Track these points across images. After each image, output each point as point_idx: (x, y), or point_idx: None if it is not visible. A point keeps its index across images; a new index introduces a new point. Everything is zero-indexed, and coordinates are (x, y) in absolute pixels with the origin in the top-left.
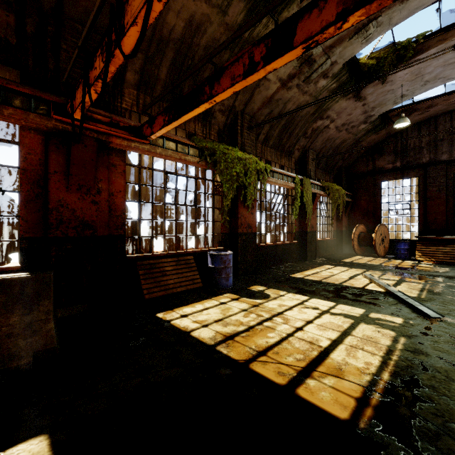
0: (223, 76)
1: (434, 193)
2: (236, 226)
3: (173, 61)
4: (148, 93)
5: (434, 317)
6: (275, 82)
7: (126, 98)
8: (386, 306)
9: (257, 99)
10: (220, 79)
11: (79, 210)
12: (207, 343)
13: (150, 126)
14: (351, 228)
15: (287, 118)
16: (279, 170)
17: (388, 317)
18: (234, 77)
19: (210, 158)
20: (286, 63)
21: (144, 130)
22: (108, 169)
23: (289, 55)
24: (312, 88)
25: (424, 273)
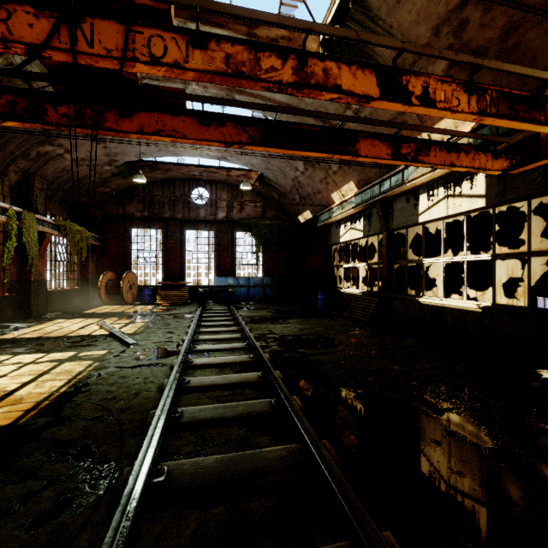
0: None
1: (173, 245)
2: None
3: None
4: None
5: (133, 343)
6: None
7: None
8: (101, 344)
9: None
10: None
11: None
12: None
13: None
14: (100, 275)
15: None
16: None
17: (96, 352)
18: None
19: None
20: None
21: None
22: None
23: None
24: None
25: (155, 314)
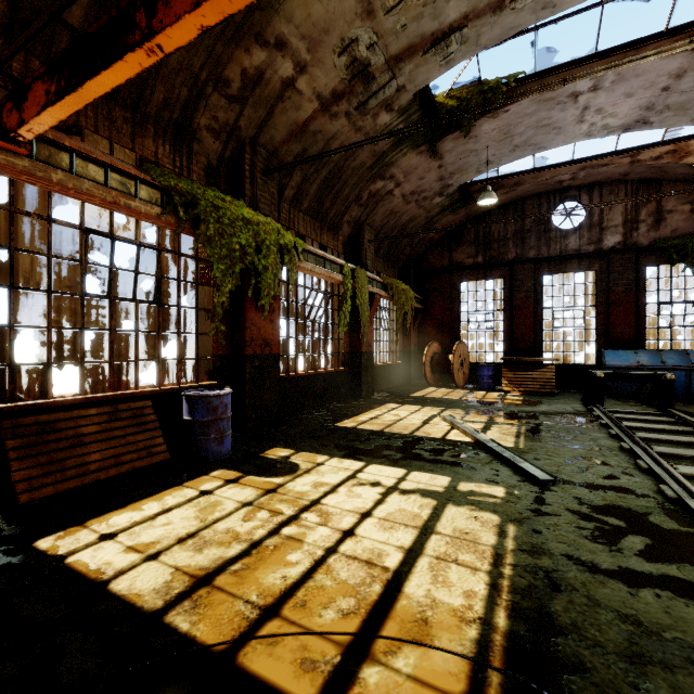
0: None
1: (521, 300)
2: (242, 343)
3: None
4: (35, 52)
5: (543, 480)
6: (311, 98)
7: None
8: (478, 466)
9: (279, 122)
10: None
11: None
12: (145, 606)
13: (17, 108)
14: (422, 347)
15: (331, 167)
16: (319, 251)
17: (484, 487)
18: None
19: (186, 211)
20: None
21: (4, 116)
22: None
23: None
24: (369, 124)
25: (515, 409)
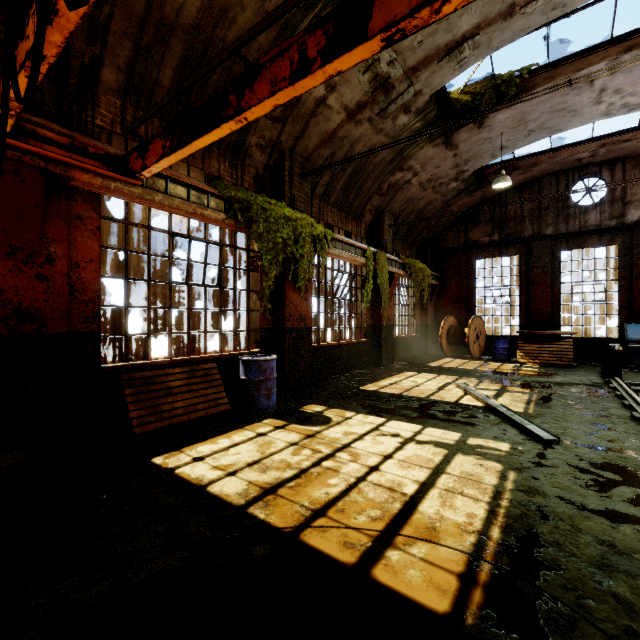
0: (259, 79)
1: (537, 275)
2: (282, 318)
3: (183, 60)
4: (141, 106)
5: (547, 439)
6: (339, 111)
7: (102, 110)
8: (487, 426)
9: (312, 133)
10: (253, 84)
11: (12, 289)
12: (233, 502)
13: (141, 156)
14: (438, 321)
15: (355, 165)
16: (345, 238)
17: (491, 443)
18: (277, 82)
19: (242, 214)
20: (356, 64)
21: (132, 162)
22: (68, 223)
23: (362, 50)
24: (389, 125)
25: (529, 379)
